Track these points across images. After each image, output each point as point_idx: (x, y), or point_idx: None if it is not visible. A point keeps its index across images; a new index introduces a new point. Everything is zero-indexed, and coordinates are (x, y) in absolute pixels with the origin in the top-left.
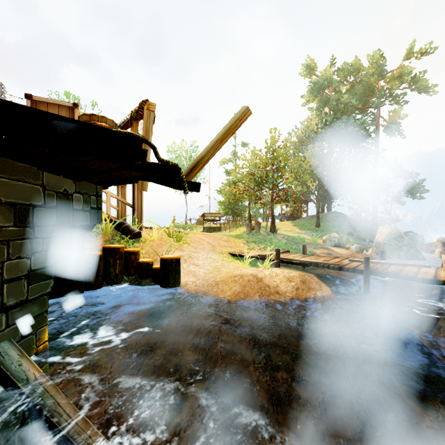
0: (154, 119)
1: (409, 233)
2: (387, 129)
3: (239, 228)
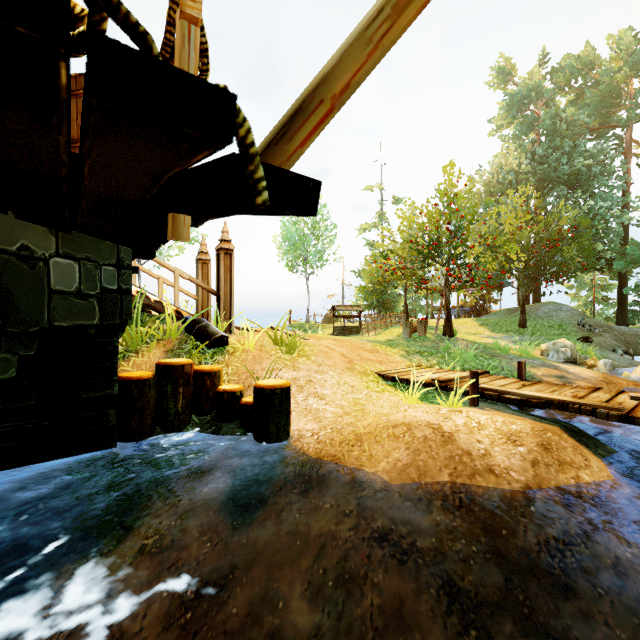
0: (205, 59)
1: None
2: None
3: (390, 329)
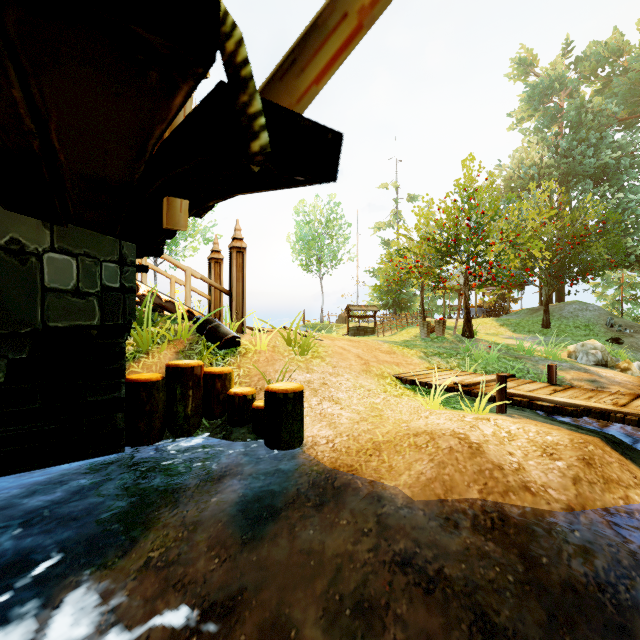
0: None
1: None
2: None
3: (407, 329)
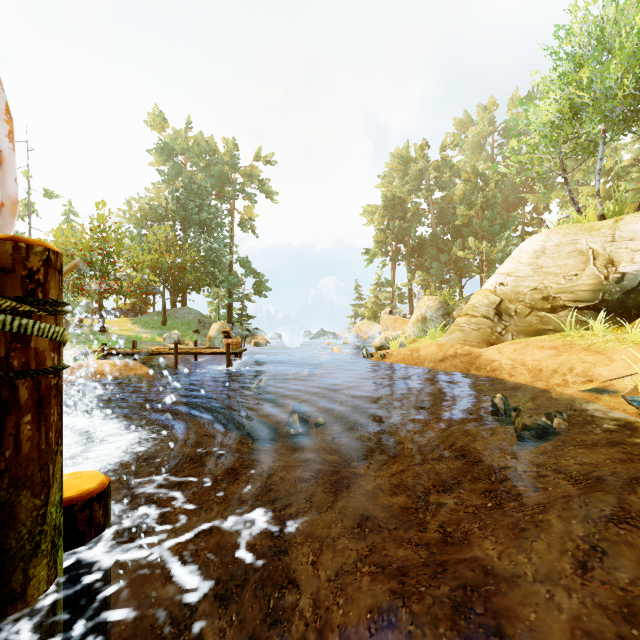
0: None
1: (255, 330)
2: (242, 224)
3: None
